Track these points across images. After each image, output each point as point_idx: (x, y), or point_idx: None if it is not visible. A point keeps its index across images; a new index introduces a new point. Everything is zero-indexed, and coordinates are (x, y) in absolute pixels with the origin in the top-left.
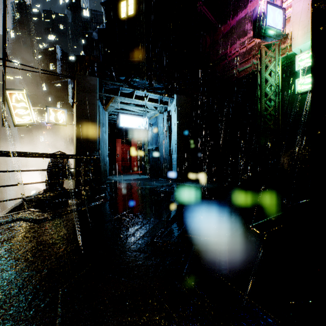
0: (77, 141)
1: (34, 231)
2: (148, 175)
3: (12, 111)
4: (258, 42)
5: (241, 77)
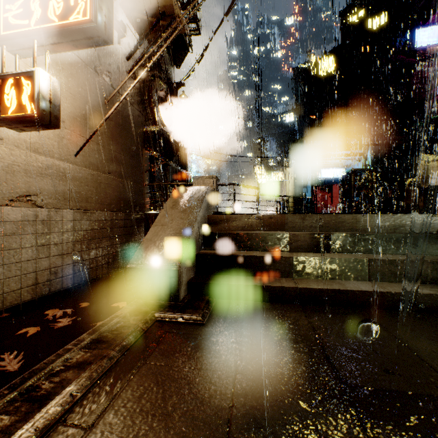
0: (295, 191)
1: None
2: None
3: (257, 177)
4: None
5: None
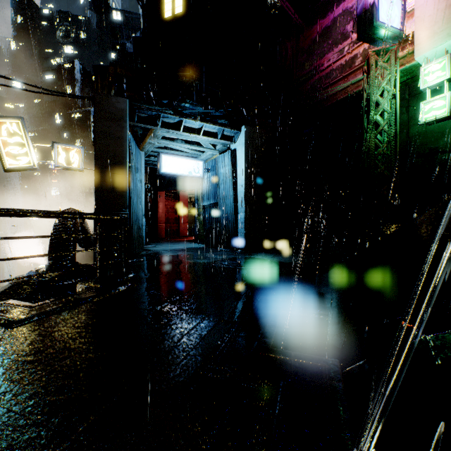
0: (96, 194)
1: (1, 343)
2: (203, 243)
3: (2, 149)
4: (363, 49)
5: (338, 100)
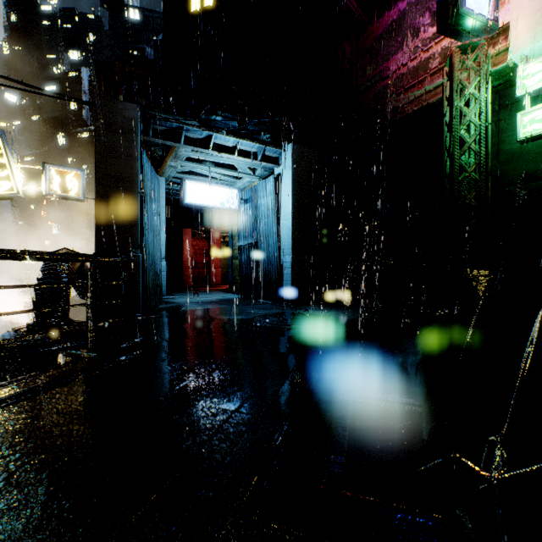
0: (97, 229)
1: None
2: (239, 293)
3: None
4: (443, 47)
5: (409, 113)
